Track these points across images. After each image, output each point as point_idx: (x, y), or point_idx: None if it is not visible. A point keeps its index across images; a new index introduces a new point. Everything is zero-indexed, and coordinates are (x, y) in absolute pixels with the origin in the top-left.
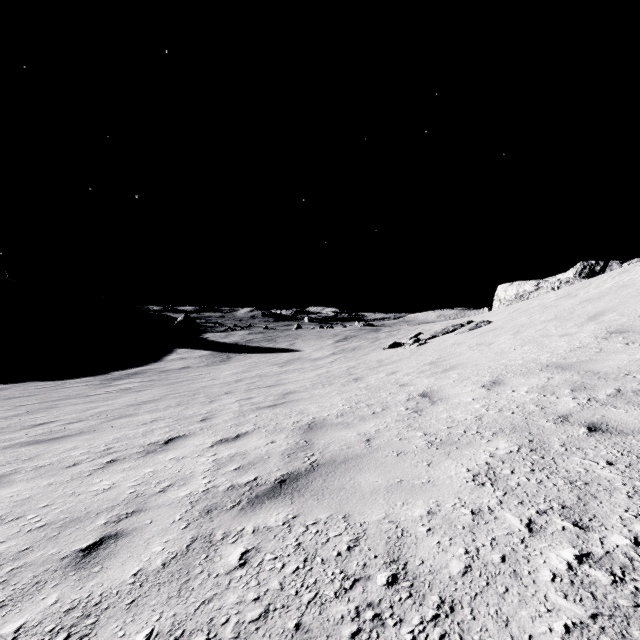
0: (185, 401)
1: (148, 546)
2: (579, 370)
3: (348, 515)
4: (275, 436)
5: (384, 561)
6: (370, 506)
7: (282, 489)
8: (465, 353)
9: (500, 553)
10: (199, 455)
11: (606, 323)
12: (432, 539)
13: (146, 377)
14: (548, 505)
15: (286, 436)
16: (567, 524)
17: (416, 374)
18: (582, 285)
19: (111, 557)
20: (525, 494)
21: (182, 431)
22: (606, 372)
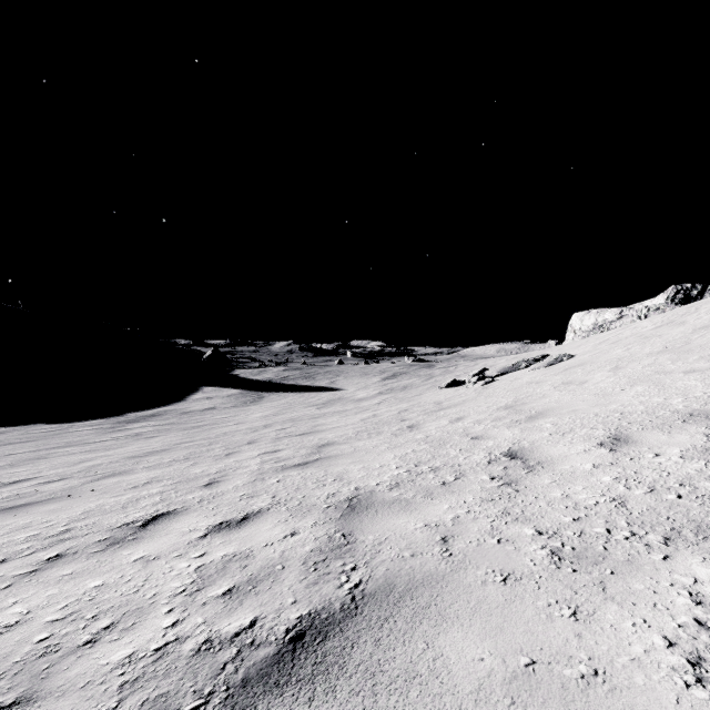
0: (197, 453)
1: None
2: None
3: None
4: (299, 521)
5: None
6: None
7: (295, 663)
8: (550, 394)
9: None
10: (180, 554)
11: None
12: None
13: (164, 420)
14: None
15: (315, 522)
16: None
17: (491, 422)
18: (686, 311)
19: None
20: None
21: (175, 503)
22: None
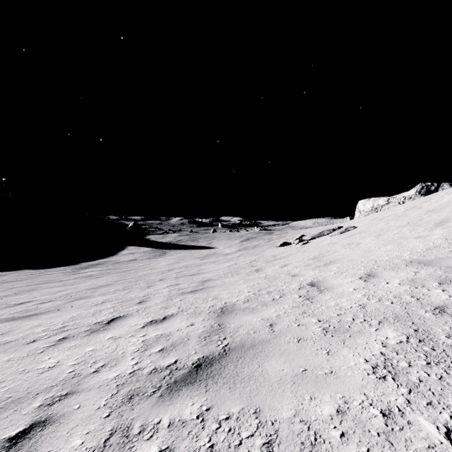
0: (129, 286)
1: (69, 438)
2: (440, 266)
3: (259, 410)
4: (194, 319)
5: None
6: (279, 399)
7: (198, 374)
8: (339, 250)
9: None
10: (132, 335)
11: None
12: (348, 449)
13: (105, 267)
14: None
15: (203, 319)
16: None
17: (303, 267)
18: (424, 200)
19: (32, 451)
20: (431, 392)
21: (123, 312)
22: None
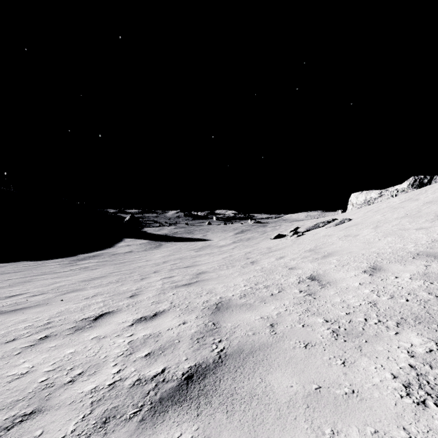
0: (123, 278)
1: None
2: None
3: None
4: (187, 316)
5: None
6: (291, 432)
7: (188, 390)
8: (336, 242)
9: None
10: (118, 335)
11: None
12: None
13: (101, 258)
14: None
15: (196, 316)
16: None
17: (300, 259)
18: (419, 192)
19: None
20: None
21: (112, 307)
22: None
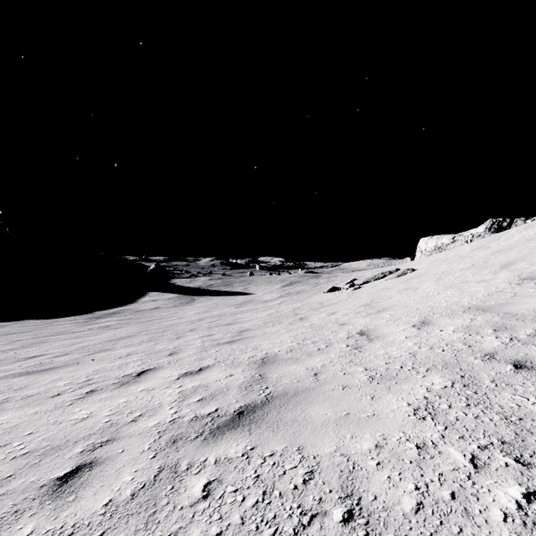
0: (156, 337)
1: (119, 475)
2: (498, 312)
3: (302, 447)
4: (233, 370)
5: (339, 496)
6: (321, 438)
7: (240, 420)
8: (395, 296)
9: (449, 490)
10: (167, 387)
11: (518, 271)
12: (382, 473)
13: (123, 316)
14: (488, 440)
15: (243, 370)
16: (509, 460)
17: (353, 314)
18: (493, 238)
19: (85, 486)
20: (465, 429)
21: (152, 364)
22: (523, 314)
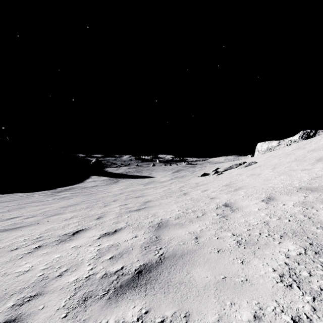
0: (91, 205)
1: None
2: None
3: (188, 314)
4: (138, 232)
5: None
6: (205, 304)
7: (139, 280)
8: (245, 179)
9: None
10: (90, 245)
11: None
12: None
13: (74, 191)
14: None
15: (144, 232)
16: None
17: (219, 191)
18: (306, 142)
19: None
20: None
21: (84, 226)
22: None
